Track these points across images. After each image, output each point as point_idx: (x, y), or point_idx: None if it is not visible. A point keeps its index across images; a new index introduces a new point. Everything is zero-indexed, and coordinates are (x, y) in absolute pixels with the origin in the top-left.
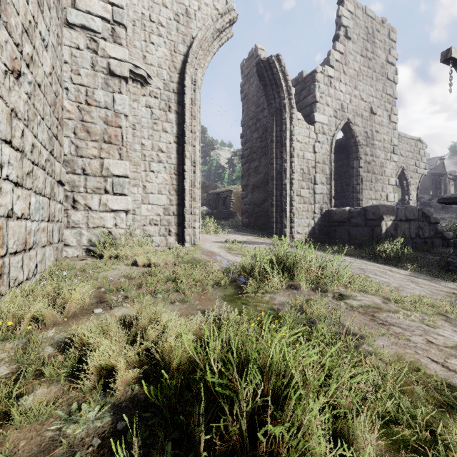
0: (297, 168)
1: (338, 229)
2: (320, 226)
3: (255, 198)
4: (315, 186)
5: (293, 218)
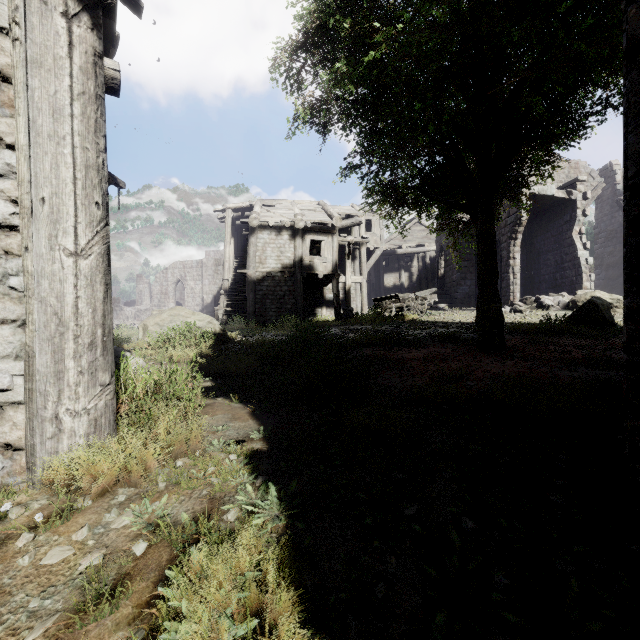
0: None
1: None
2: None
3: (610, 275)
4: None
5: None
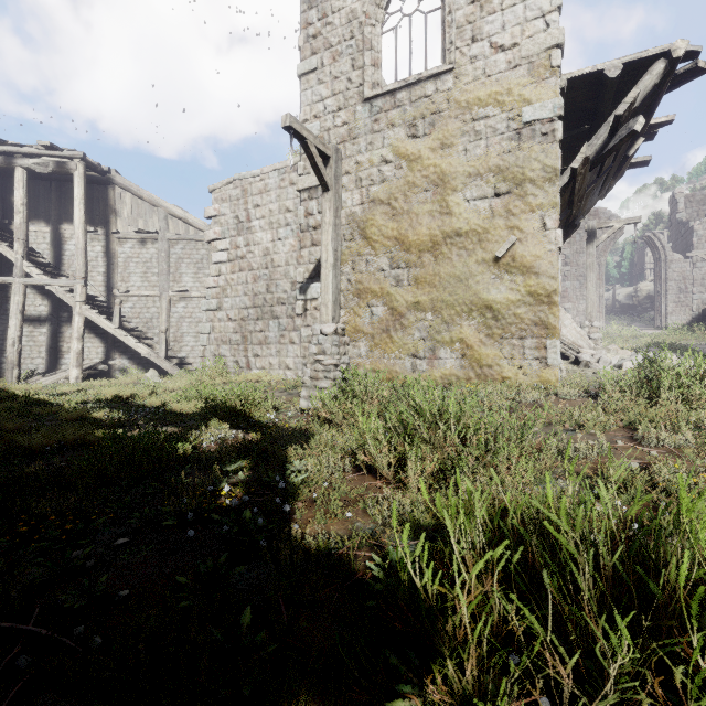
0: (674, 287)
1: (705, 320)
2: (698, 319)
3: None
4: (692, 295)
5: (667, 316)
